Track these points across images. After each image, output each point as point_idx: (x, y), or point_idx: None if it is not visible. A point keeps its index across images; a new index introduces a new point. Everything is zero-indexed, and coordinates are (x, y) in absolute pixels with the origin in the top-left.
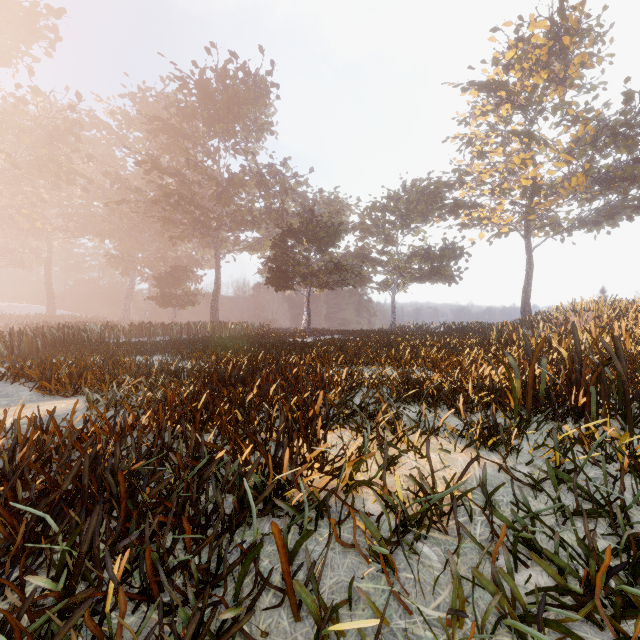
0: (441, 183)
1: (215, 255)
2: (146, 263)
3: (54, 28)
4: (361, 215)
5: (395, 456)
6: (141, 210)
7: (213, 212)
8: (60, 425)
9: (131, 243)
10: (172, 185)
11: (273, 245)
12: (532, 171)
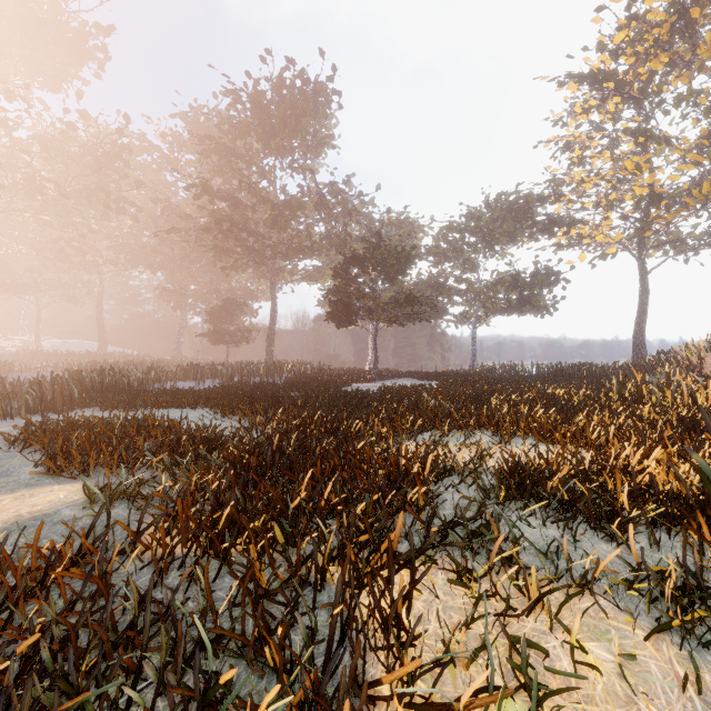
0: (532, 196)
1: (271, 286)
2: (198, 296)
3: (103, 47)
4: (436, 237)
5: (548, 690)
6: (193, 239)
7: (268, 239)
8: (41, 536)
9: (183, 275)
10: (224, 210)
11: (334, 275)
12: (648, 177)
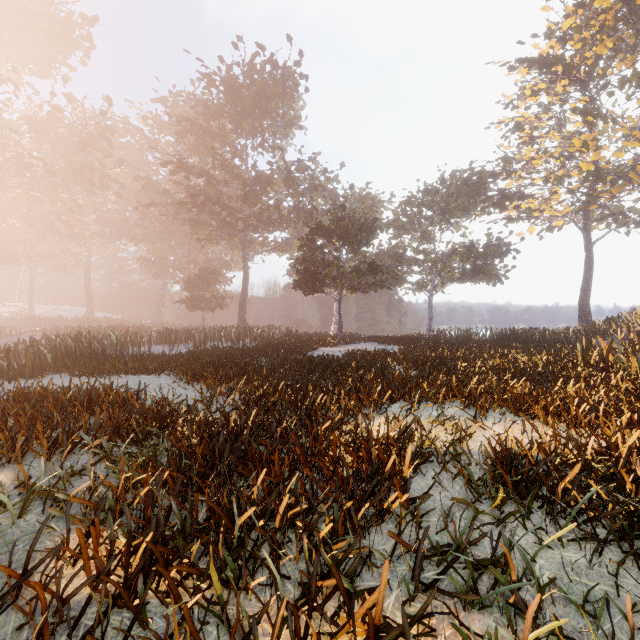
0: (485, 173)
1: (243, 257)
2: (177, 266)
3: (88, 36)
4: (395, 211)
5: None
6: (171, 213)
7: (240, 212)
8: None
9: (163, 246)
10: (199, 186)
11: (301, 245)
12: (594, 154)
